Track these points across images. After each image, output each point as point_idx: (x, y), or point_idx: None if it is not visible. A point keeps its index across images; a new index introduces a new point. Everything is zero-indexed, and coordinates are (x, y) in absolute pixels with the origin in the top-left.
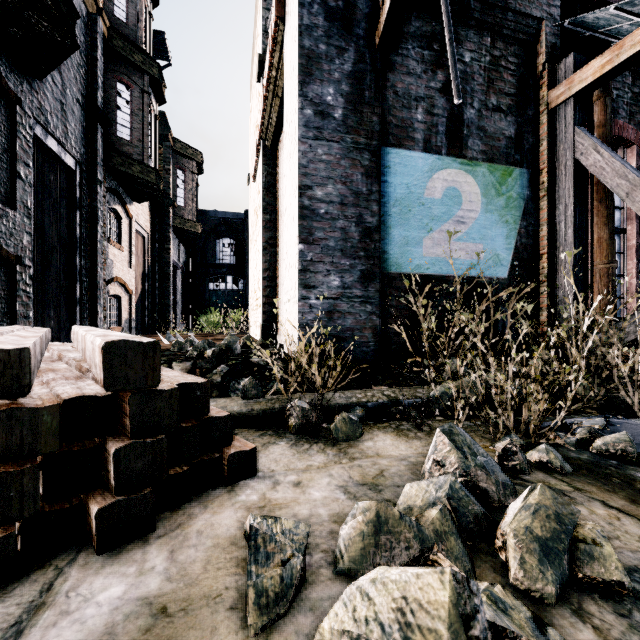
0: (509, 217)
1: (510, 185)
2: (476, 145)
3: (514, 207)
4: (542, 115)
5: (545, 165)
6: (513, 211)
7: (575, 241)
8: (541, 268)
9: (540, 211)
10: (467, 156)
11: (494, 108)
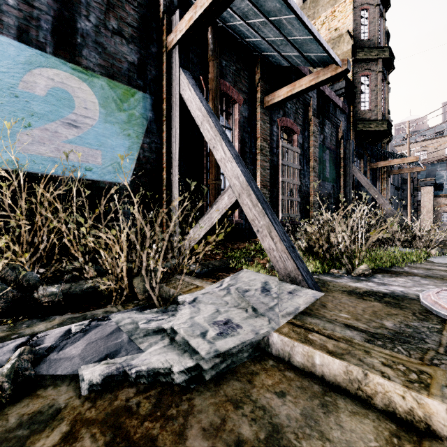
0: (132, 132)
1: (133, 104)
2: (93, 57)
3: (137, 124)
4: (164, 55)
5: (165, 96)
6: (136, 127)
7: (181, 158)
8: (163, 179)
9: (163, 133)
10: (82, 64)
11: (115, 31)
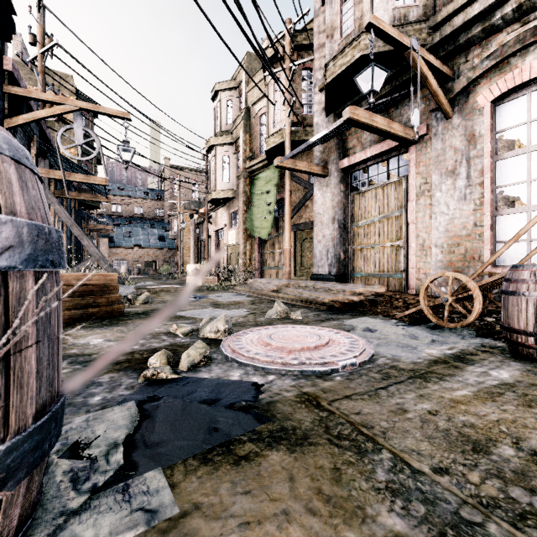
0: None
1: None
2: None
3: None
4: None
5: None
6: None
7: None
8: None
9: None
10: None
11: None
